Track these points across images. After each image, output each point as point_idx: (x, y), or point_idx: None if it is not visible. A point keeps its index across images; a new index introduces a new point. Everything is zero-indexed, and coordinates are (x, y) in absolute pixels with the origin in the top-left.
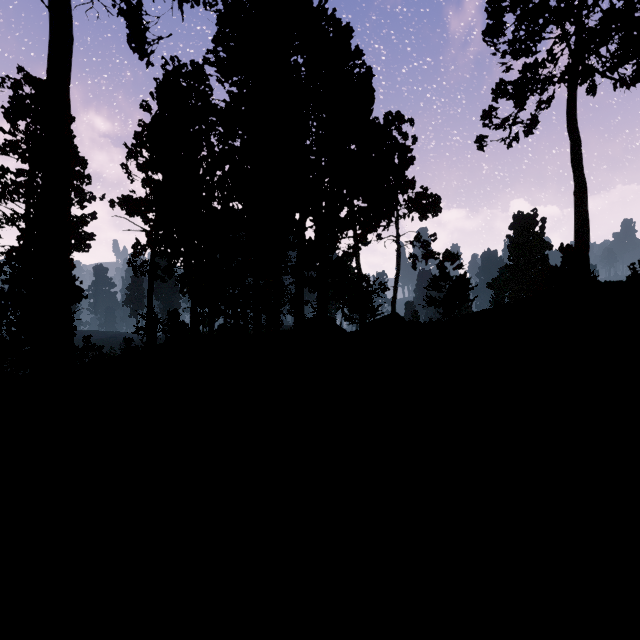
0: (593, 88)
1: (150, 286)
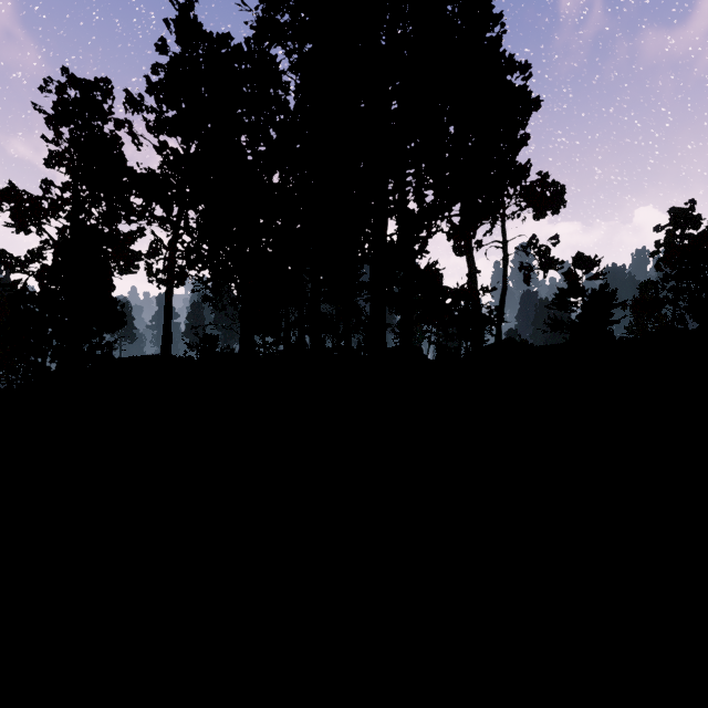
0: None
1: (168, 297)
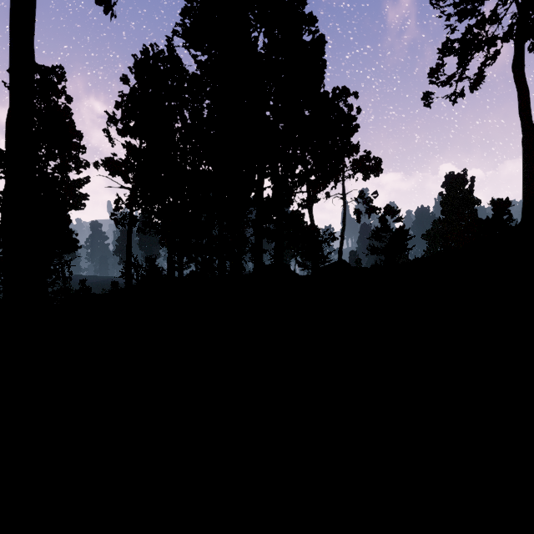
0: None
1: (129, 236)
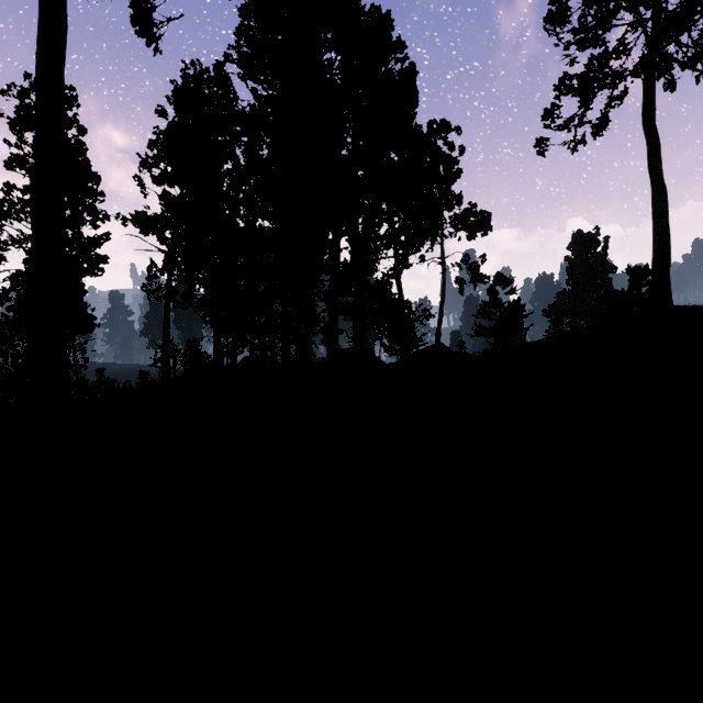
0: (671, 83)
1: (166, 313)
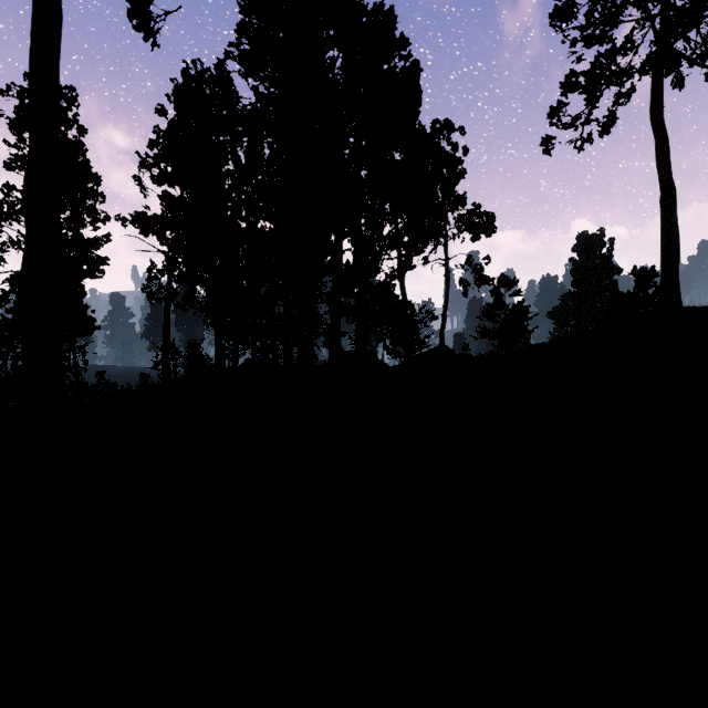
0: (680, 80)
1: (166, 315)
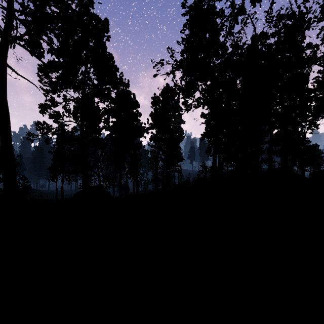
0: None
1: None
